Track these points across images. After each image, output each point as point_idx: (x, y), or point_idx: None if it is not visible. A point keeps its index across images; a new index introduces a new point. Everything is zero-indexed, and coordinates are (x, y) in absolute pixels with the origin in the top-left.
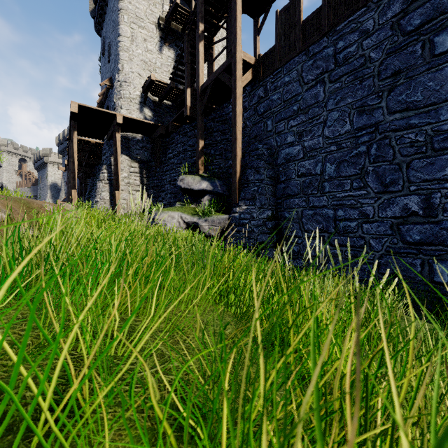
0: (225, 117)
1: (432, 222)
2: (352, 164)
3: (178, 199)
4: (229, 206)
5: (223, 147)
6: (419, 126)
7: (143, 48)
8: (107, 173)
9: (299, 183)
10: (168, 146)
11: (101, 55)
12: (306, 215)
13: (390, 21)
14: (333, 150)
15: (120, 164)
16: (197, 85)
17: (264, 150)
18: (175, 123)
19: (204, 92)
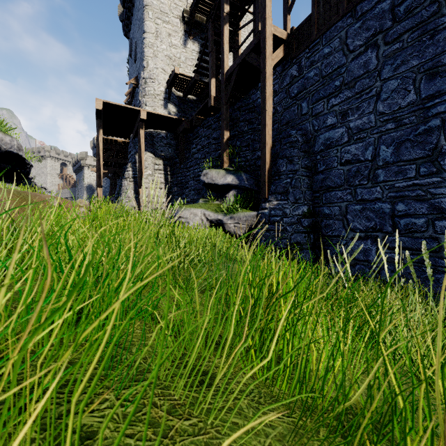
0: (252, 105)
1: None
2: (418, 143)
3: (202, 195)
4: (257, 202)
5: (250, 137)
6: None
7: (167, 43)
8: (132, 171)
9: (343, 172)
10: (192, 141)
11: (129, 57)
12: (352, 211)
13: None
14: (390, 129)
15: (145, 162)
16: (221, 72)
17: (299, 136)
18: (199, 116)
19: (229, 78)
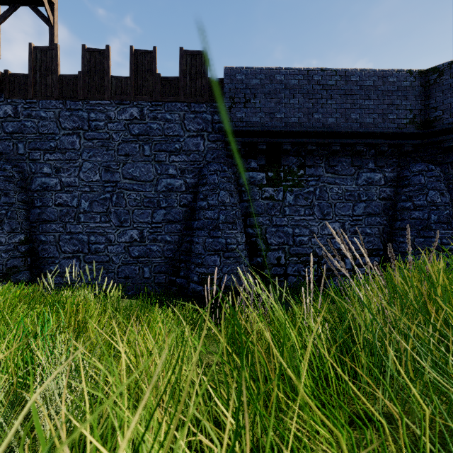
0: None
1: (143, 245)
2: (101, 204)
3: None
4: None
5: None
6: (138, 191)
7: None
8: None
9: (57, 211)
10: None
11: None
12: (63, 239)
13: (124, 121)
14: (87, 191)
15: None
16: None
17: (15, 172)
18: None
19: None
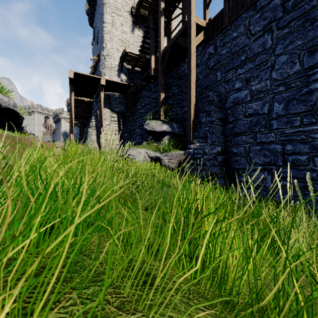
0: (181, 74)
1: None
2: (302, 101)
3: (145, 139)
4: (184, 144)
5: (179, 97)
6: None
7: (120, 30)
8: (95, 122)
9: (247, 122)
10: (138, 100)
11: (93, 41)
12: (253, 150)
13: None
14: (281, 91)
15: (104, 115)
16: (159, 51)
17: (214, 96)
18: (143, 82)
19: (165, 55)
